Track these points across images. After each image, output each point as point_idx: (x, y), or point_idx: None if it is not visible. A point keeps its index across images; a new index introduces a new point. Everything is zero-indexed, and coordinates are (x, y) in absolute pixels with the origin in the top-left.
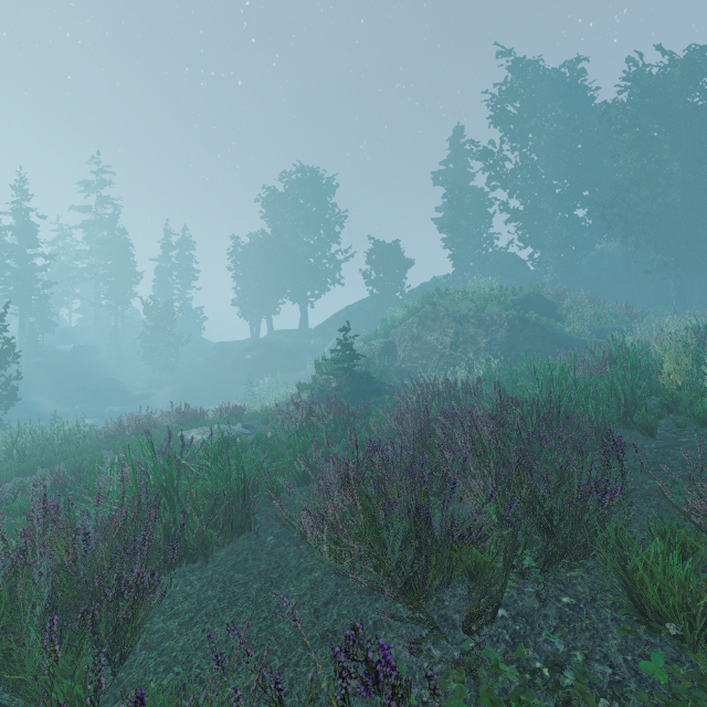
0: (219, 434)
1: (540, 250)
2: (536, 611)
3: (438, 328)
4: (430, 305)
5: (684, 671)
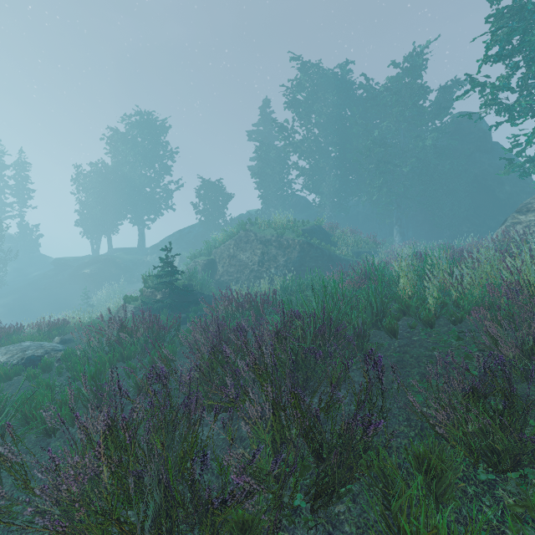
0: (23, 353)
1: (321, 195)
2: None
3: (249, 249)
4: (243, 231)
5: None
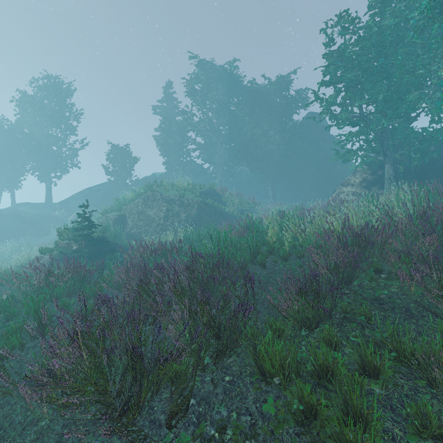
0: None
1: (214, 164)
2: (211, 393)
3: (155, 206)
4: (150, 191)
5: (281, 402)
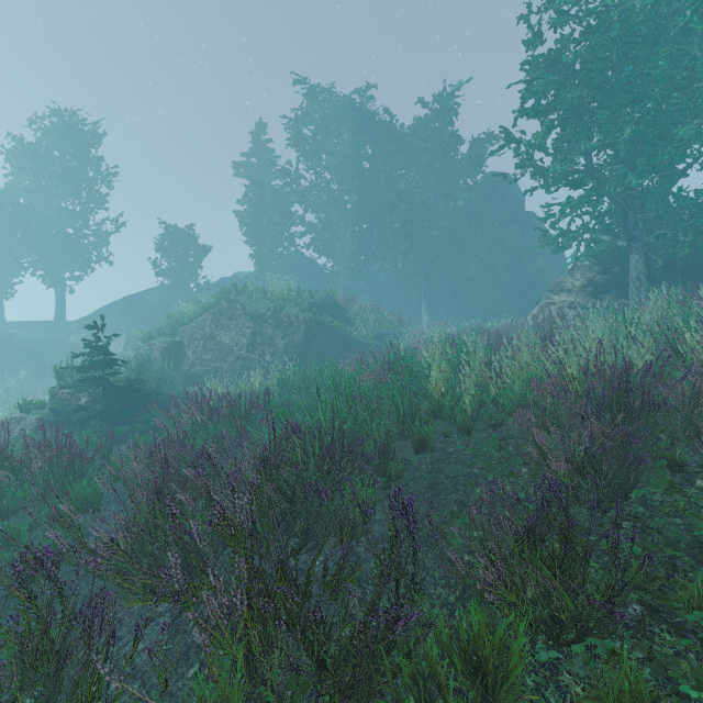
0: None
1: (334, 258)
2: None
3: (234, 327)
4: (226, 301)
5: None
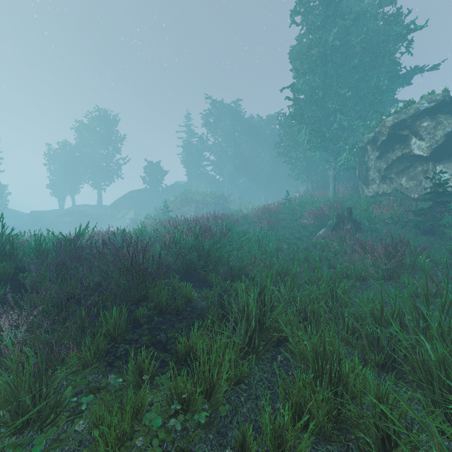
0: None
1: (223, 176)
2: None
3: (188, 205)
4: (184, 196)
5: None
